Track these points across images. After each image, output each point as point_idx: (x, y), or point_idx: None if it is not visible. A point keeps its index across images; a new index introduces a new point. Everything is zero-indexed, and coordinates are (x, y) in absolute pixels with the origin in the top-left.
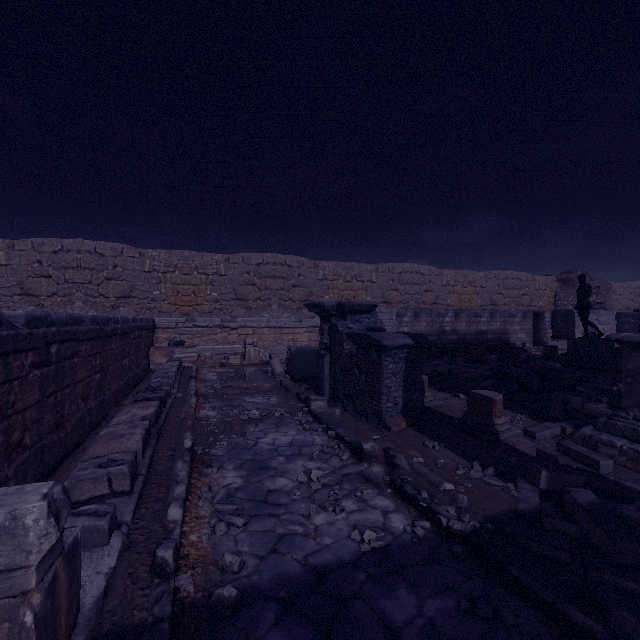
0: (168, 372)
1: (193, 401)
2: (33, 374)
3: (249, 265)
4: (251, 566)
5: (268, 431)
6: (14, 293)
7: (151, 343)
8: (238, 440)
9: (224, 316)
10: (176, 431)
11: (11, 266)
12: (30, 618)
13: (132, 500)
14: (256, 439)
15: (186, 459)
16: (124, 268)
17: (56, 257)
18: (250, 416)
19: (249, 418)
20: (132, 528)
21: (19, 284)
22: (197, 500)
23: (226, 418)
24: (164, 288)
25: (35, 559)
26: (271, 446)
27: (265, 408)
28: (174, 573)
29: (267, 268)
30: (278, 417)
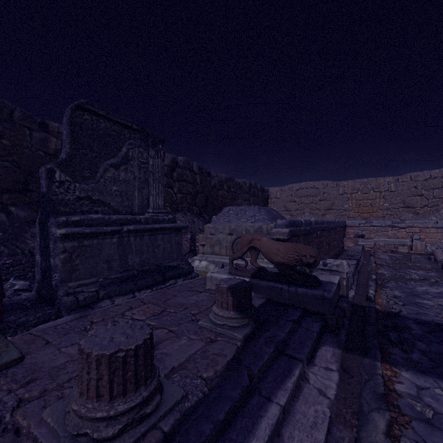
0: (357, 250)
1: (373, 265)
2: (315, 241)
3: (416, 181)
4: (404, 313)
5: (423, 285)
6: (282, 210)
7: (344, 235)
8: (402, 285)
9: (394, 219)
10: (366, 274)
11: (281, 198)
12: (345, 283)
13: (354, 285)
14: (414, 286)
15: (373, 282)
16: (328, 194)
17: (297, 192)
18: (411, 277)
19: (410, 278)
20: (356, 291)
21: (284, 206)
22: (380, 294)
23: (394, 275)
24: (350, 203)
25: (345, 272)
26: (424, 291)
27: (424, 276)
28: (373, 302)
29: (434, 181)
30: (433, 282)
